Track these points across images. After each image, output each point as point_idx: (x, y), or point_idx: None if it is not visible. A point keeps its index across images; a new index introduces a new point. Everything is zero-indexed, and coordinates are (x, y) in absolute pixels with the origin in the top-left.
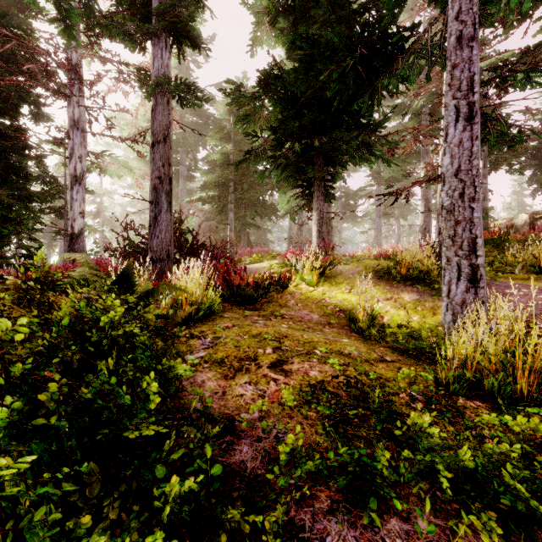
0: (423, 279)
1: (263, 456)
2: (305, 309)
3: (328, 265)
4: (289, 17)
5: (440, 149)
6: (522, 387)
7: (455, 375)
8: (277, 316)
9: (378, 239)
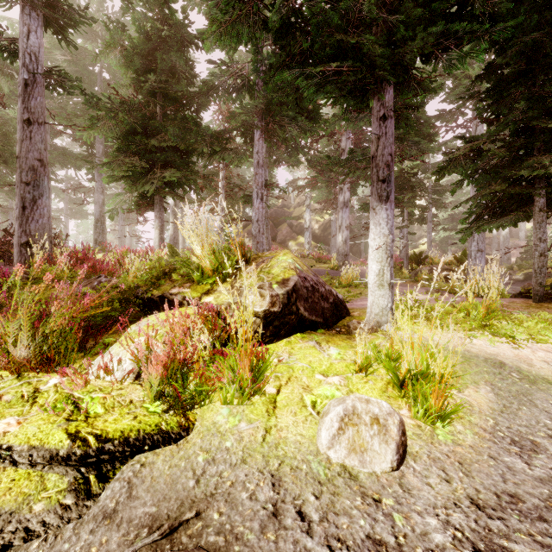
0: None
1: None
2: None
3: None
4: (139, 60)
5: (220, 195)
6: None
7: None
8: None
9: (123, 241)
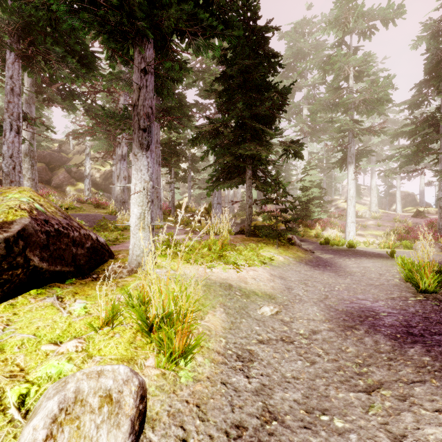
0: None
1: None
2: None
3: None
4: None
5: None
6: None
7: None
8: None
9: None
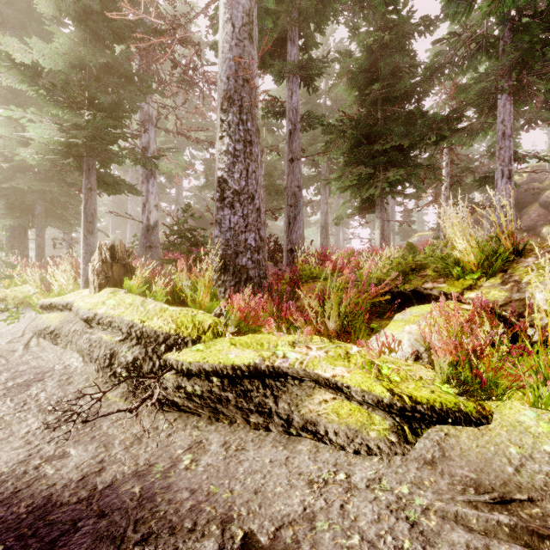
0: None
1: None
2: None
3: None
4: (363, 76)
5: (444, 183)
6: None
7: None
8: None
9: (338, 243)
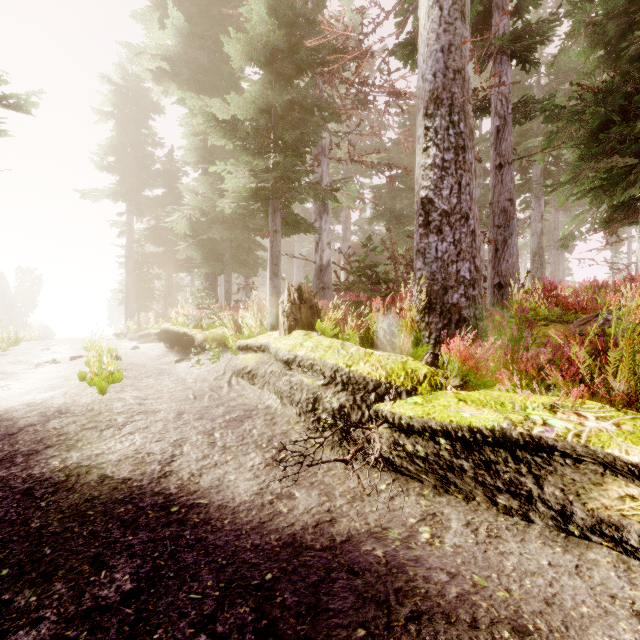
0: None
1: None
2: None
3: None
4: (615, 23)
5: None
6: None
7: None
8: None
9: (556, 275)
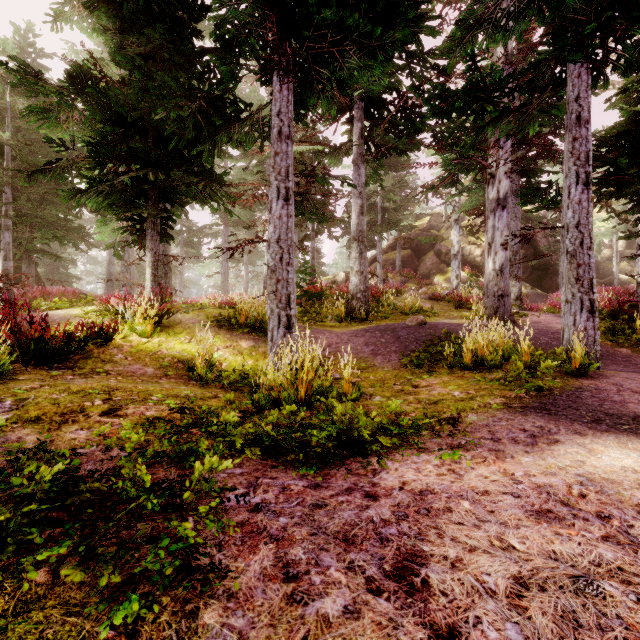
0: (258, 328)
1: (108, 466)
2: (137, 363)
3: (165, 313)
4: (114, 12)
5: None
6: (302, 395)
7: (264, 395)
8: (100, 372)
9: (226, 285)
